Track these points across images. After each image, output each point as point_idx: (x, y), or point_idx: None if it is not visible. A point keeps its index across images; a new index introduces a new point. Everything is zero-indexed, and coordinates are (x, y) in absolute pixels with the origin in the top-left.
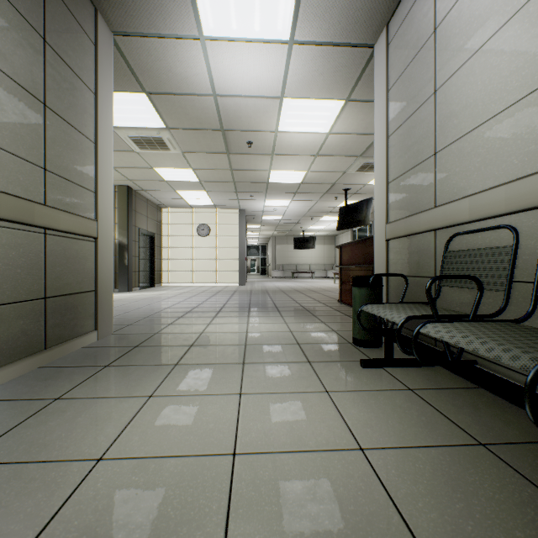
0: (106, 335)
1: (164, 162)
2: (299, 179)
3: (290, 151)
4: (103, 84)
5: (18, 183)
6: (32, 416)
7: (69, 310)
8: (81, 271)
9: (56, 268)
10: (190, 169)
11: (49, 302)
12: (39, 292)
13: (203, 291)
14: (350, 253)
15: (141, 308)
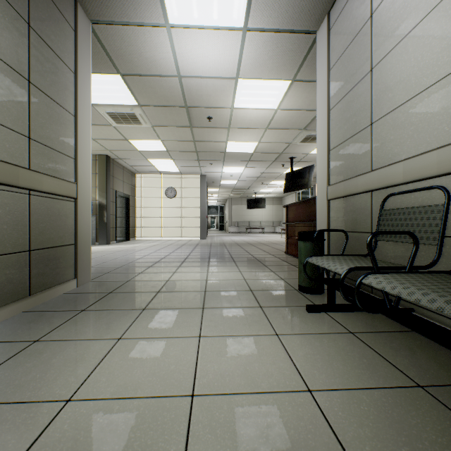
0: (85, 283)
1: (137, 135)
2: (252, 149)
3: (244, 125)
4: (82, 65)
5: (5, 150)
6: (12, 357)
7: (51, 261)
8: (62, 227)
9: (40, 224)
10: (159, 140)
11: (33, 254)
12: (24, 246)
13: (170, 244)
14: (295, 212)
15: (117, 259)
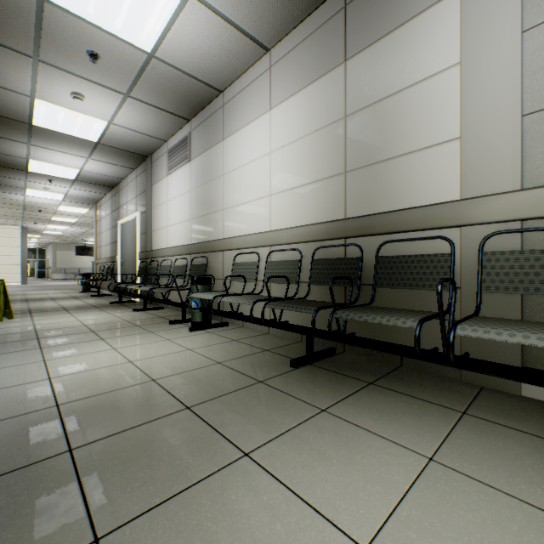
0: None
1: None
2: (74, 221)
3: (66, 214)
4: None
5: None
6: None
7: None
8: None
9: None
10: None
11: None
12: None
13: None
14: None
15: None
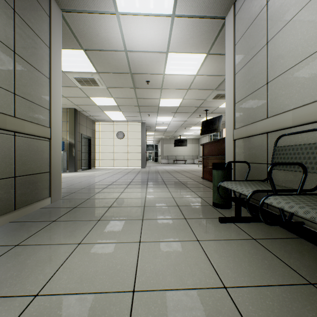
0: (57, 200)
1: (96, 94)
2: (178, 104)
3: (172, 86)
4: (55, 42)
5: None
6: None
7: (31, 184)
8: (39, 160)
9: (22, 157)
10: (112, 98)
11: (17, 179)
12: (10, 173)
13: (120, 171)
14: (209, 148)
15: (81, 182)
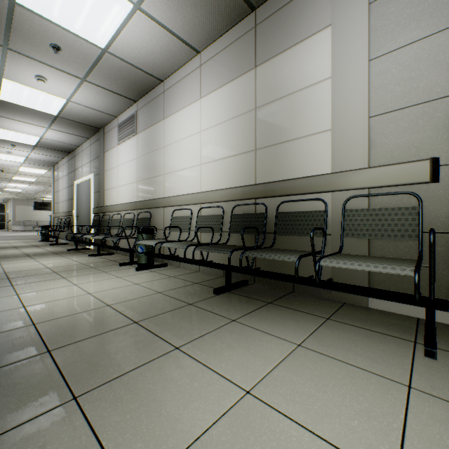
0: None
1: None
2: (33, 180)
3: (26, 174)
4: None
5: None
6: None
7: None
8: None
9: None
10: None
11: None
12: None
13: None
14: None
15: None
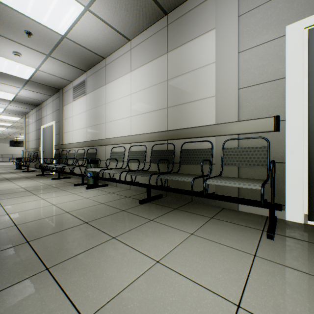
0: None
1: None
2: (10, 125)
3: (4, 120)
4: None
5: None
6: None
7: None
8: None
9: None
10: None
11: None
12: None
13: None
14: None
15: None
